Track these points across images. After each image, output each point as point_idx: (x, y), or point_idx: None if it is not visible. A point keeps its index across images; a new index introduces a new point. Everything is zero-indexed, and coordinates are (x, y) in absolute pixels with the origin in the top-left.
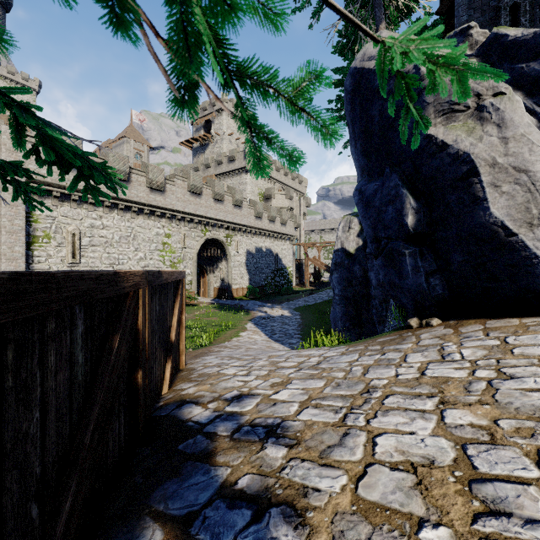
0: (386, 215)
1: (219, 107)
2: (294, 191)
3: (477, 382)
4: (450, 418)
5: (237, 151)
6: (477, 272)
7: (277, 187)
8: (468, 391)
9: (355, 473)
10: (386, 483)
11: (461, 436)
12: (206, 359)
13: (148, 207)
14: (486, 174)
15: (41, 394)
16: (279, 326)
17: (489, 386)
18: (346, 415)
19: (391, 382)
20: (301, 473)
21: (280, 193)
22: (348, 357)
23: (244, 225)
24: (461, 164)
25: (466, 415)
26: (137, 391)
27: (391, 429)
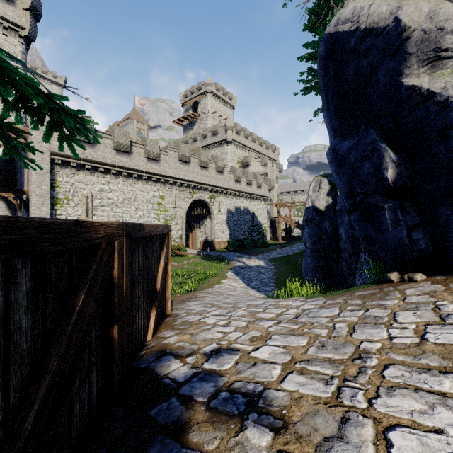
0: (363, 170)
1: (205, 90)
2: (268, 159)
3: None
4: None
5: (219, 126)
6: None
7: (253, 156)
8: None
9: None
10: None
11: None
12: (190, 305)
13: (146, 174)
14: None
15: None
16: (256, 275)
17: None
18: (339, 389)
19: (386, 347)
20: None
21: (256, 160)
22: (327, 311)
23: (225, 188)
24: (452, 112)
25: None
26: (113, 346)
27: (405, 419)
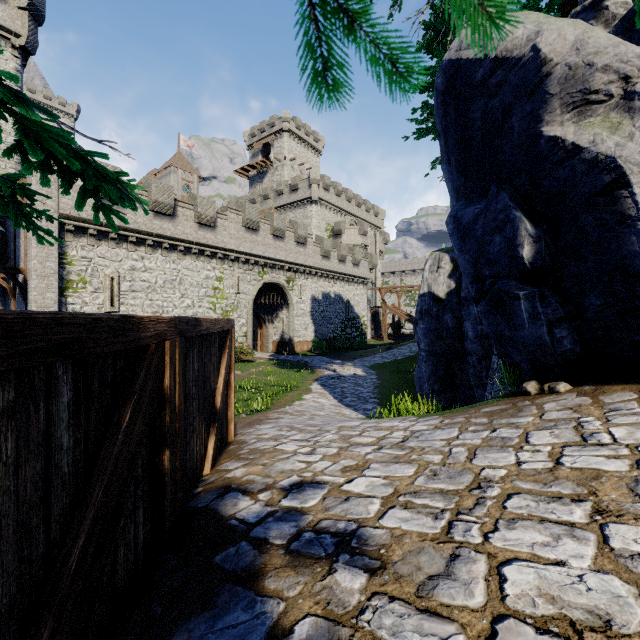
0: (492, 246)
1: (280, 127)
2: (369, 226)
3: None
4: (619, 541)
5: (300, 179)
6: (625, 321)
7: (348, 221)
8: (637, 495)
9: (478, 633)
10: None
11: None
12: (260, 428)
13: (197, 246)
14: None
15: None
16: (351, 388)
17: None
18: (451, 523)
19: (512, 474)
20: (390, 623)
21: (352, 228)
22: (443, 432)
23: (308, 266)
24: (602, 173)
25: None
26: (163, 477)
27: (524, 552)
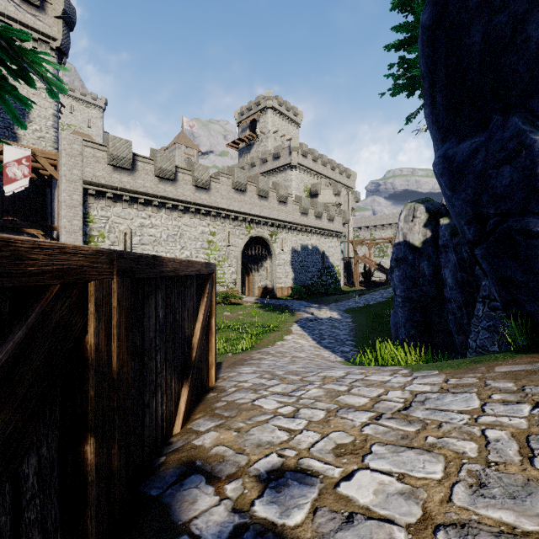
0: (499, 180)
1: (264, 105)
2: (342, 186)
3: None
4: None
5: (282, 147)
6: None
7: (323, 183)
8: None
9: None
10: None
11: None
12: (242, 373)
13: (194, 206)
14: None
15: None
16: (328, 330)
17: None
18: None
19: None
20: None
21: (327, 188)
22: (457, 399)
23: (289, 222)
24: None
25: None
26: (85, 476)
27: None
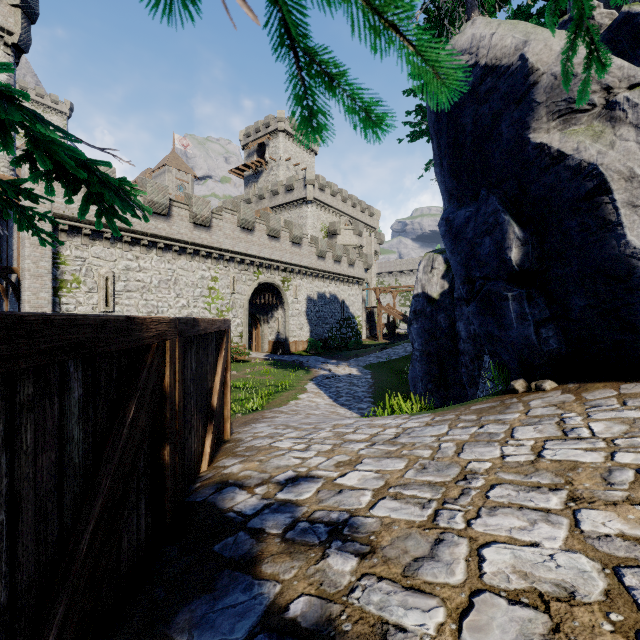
0: (482, 249)
1: (275, 128)
2: (364, 226)
3: (621, 470)
4: (589, 524)
5: (296, 179)
6: (607, 321)
7: (343, 221)
8: (609, 484)
9: (456, 605)
10: (505, 626)
11: (610, 554)
12: (256, 427)
13: (192, 246)
14: (620, 190)
15: (9, 487)
16: (346, 388)
17: (639, 476)
18: (437, 512)
19: (497, 466)
20: (378, 599)
21: (347, 228)
22: (434, 429)
23: (304, 267)
24: (585, 180)
25: (611, 520)
26: (164, 471)
27: (502, 536)
